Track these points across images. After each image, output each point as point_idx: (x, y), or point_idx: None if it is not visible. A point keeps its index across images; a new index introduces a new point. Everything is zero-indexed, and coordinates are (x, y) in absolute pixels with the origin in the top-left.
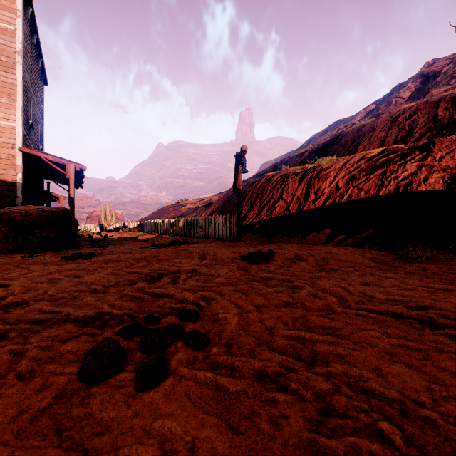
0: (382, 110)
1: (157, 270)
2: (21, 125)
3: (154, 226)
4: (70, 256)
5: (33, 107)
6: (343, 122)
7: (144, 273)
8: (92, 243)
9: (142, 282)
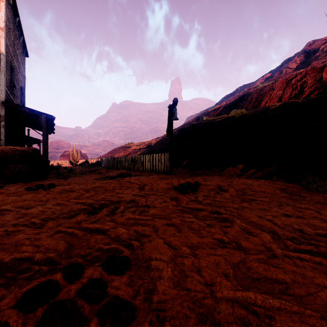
0: (275, 77)
1: (101, 200)
2: (4, 84)
3: (108, 162)
4: (33, 187)
5: (16, 72)
6: (246, 86)
7: (88, 204)
8: (57, 175)
9: (81, 215)
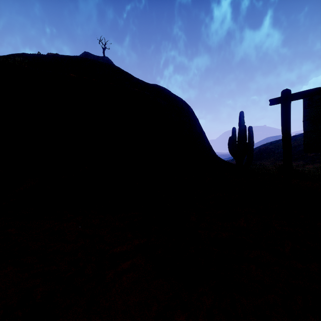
0: None
1: None
2: None
3: None
4: None
5: None
6: None
7: None
8: None
9: None
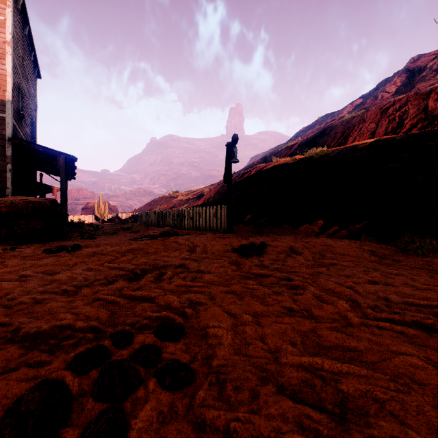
0: (368, 104)
1: (142, 265)
2: (10, 115)
3: (146, 217)
4: (53, 249)
5: (25, 99)
6: (330, 116)
7: (127, 269)
8: (81, 234)
9: (121, 281)
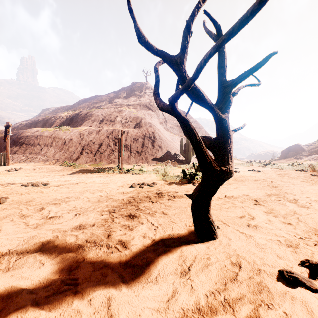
0: (114, 99)
1: None
2: None
3: None
4: None
5: None
6: (97, 98)
7: None
8: None
9: None
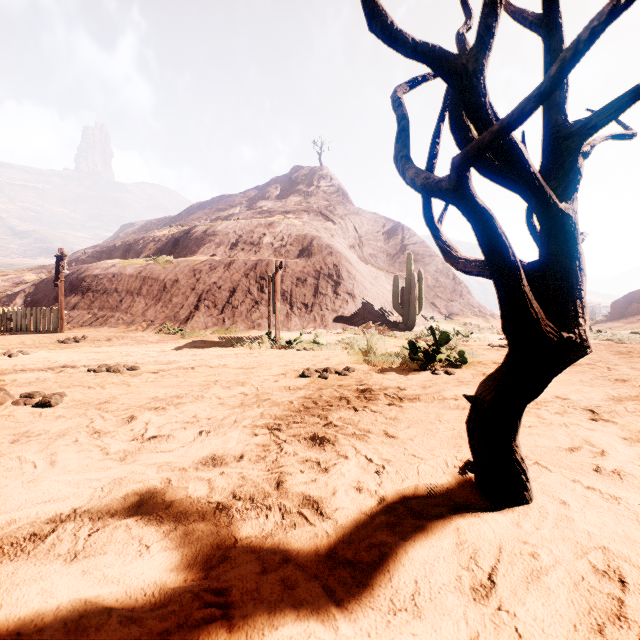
0: (256, 201)
1: None
2: None
3: None
4: None
5: None
6: (224, 200)
7: None
8: None
9: None
